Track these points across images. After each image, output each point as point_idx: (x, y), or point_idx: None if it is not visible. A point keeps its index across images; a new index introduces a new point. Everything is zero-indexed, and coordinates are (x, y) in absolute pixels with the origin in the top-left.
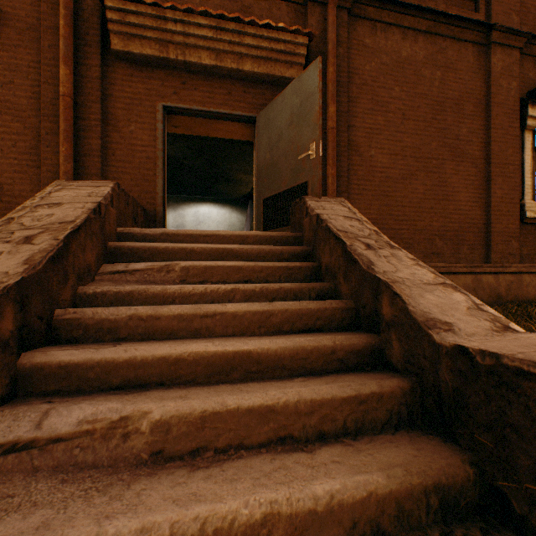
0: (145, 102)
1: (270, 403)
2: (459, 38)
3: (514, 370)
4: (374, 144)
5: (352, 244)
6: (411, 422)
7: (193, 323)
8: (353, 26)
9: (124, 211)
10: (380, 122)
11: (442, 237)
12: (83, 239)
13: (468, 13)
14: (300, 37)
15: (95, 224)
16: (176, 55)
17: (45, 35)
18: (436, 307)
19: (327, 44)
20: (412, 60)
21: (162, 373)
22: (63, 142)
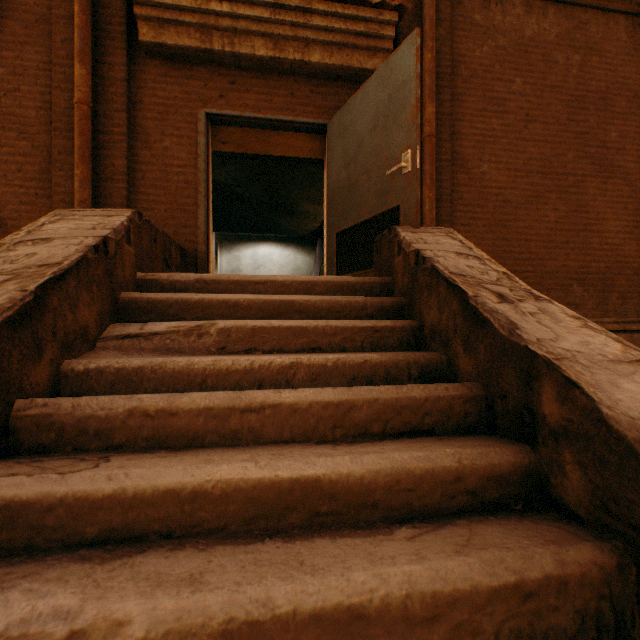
0: (183, 109)
1: (356, 600)
2: (606, 8)
3: None
4: (487, 156)
5: (476, 295)
6: (621, 633)
7: (228, 422)
8: None
9: (149, 250)
10: (495, 127)
11: (582, 282)
12: (73, 289)
13: None
14: (386, 12)
15: (96, 268)
16: (222, 45)
17: (57, 27)
18: None
19: (422, 23)
20: (539, 41)
21: (170, 516)
22: (78, 163)
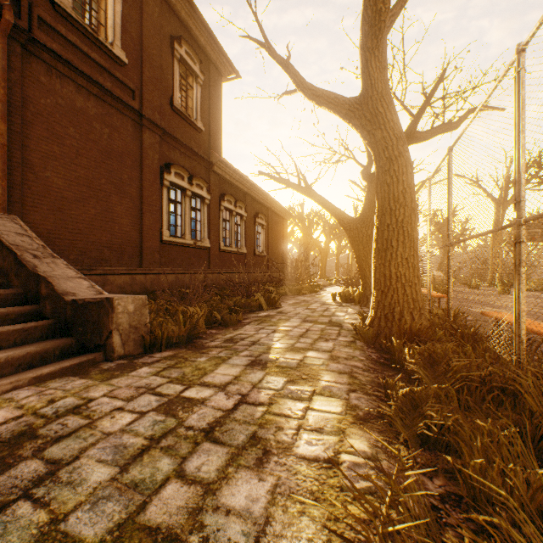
0: None
1: None
2: (123, 112)
3: (89, 302)
4: (51, 167)
5: (23, 255)
6: (55, 337)
7: None
8: (29, 59)
9: None
10: (57, 151)
11: (111, 248)
12: None
13: (129, 98)
14: None
15: None
16: None
17: None
18: (72, 287)
19: None
20: (86, 112)
21: None
22: None
